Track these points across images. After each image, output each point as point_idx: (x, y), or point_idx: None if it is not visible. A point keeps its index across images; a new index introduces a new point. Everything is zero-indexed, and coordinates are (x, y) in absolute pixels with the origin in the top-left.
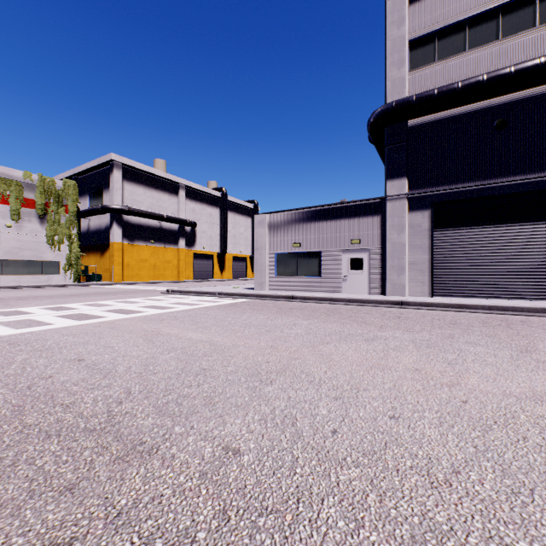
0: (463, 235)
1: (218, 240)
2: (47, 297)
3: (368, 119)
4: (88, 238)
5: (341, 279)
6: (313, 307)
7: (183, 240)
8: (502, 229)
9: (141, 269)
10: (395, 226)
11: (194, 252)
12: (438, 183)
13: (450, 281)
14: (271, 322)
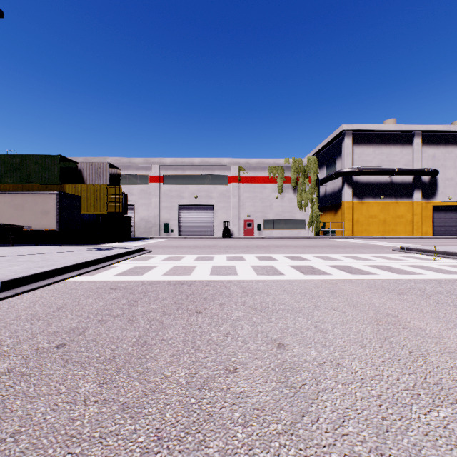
0: None
1: None
2: (293, 246)
3: None
4: (324, 200)
5: None
6: None
7: (419, 192)
8: None
9: (369, 224)
10: None
11: (434, 205)
12: None
13: None
14: None
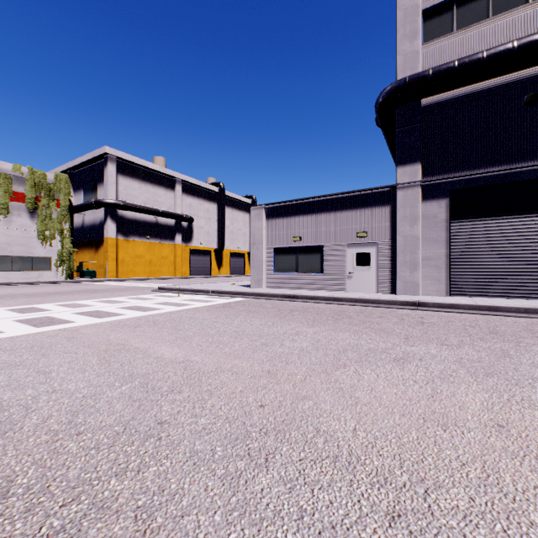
0: (486, 226)
1: (216, 235)
2: (27, 295)
3: (377, 99)
4: (82, 233)
5: (346, 276)
6: (317, 308)
7: (180, 235)
8: (532, 219)
9: (136, 265)
10: (407, 217)
11: (191, 248)
12: (456, 169)
13: (470, 278)
14: (269, 329)
